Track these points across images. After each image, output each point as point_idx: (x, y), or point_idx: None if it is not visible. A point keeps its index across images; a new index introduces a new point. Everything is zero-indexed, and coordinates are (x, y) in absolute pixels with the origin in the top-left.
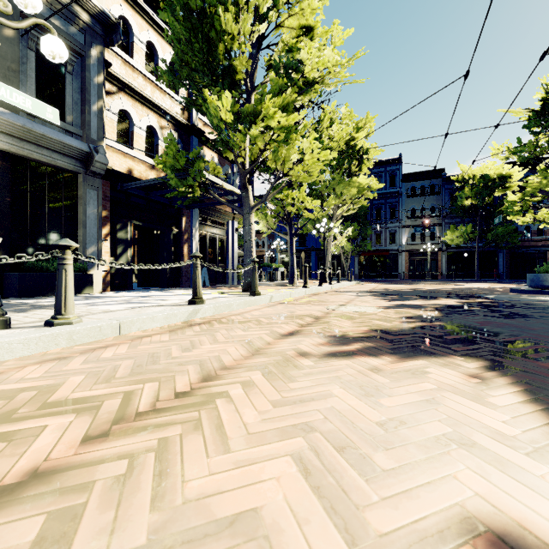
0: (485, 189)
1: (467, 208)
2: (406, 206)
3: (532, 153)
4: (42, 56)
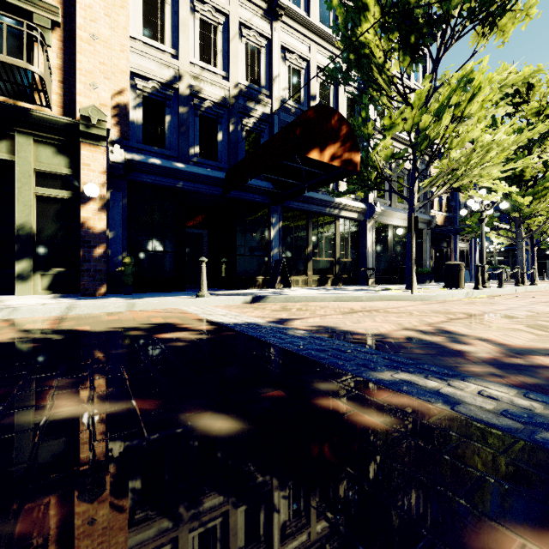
0: None
1: None
2: None
3: None
4: None
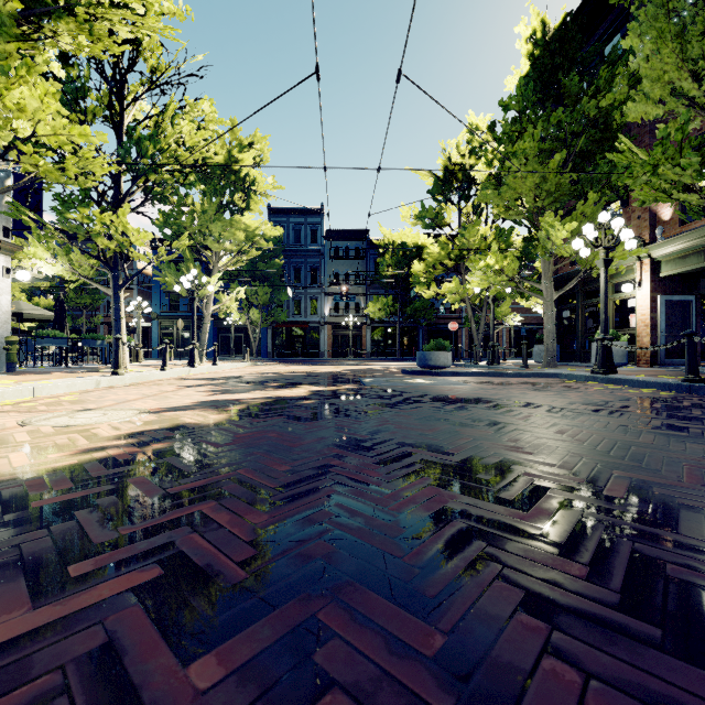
0: (405, 258)
1: (390, 278)
2: (329, 269)
3: (433, 220)
4: None
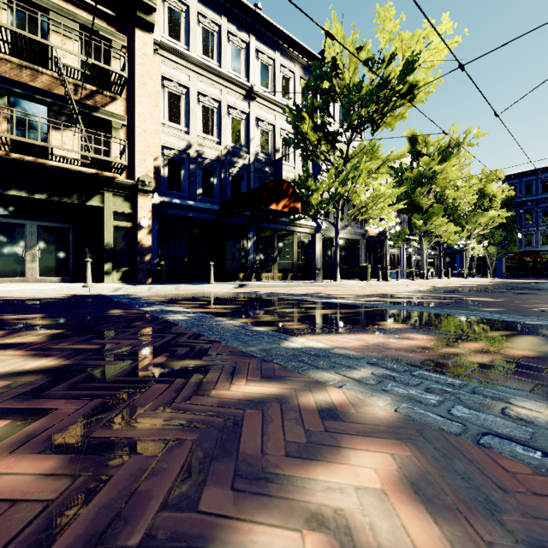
0: None
1: None
2: None
3: None
4: (353, 206)
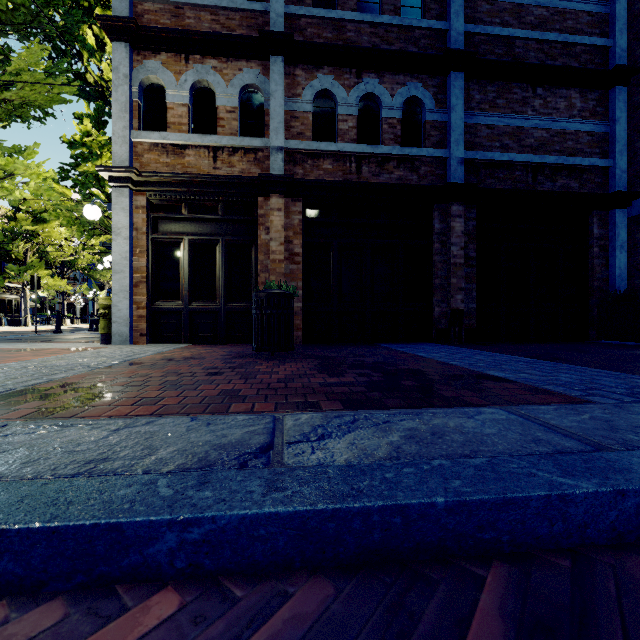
0: None
1: None
2: None
3: None
4: None
